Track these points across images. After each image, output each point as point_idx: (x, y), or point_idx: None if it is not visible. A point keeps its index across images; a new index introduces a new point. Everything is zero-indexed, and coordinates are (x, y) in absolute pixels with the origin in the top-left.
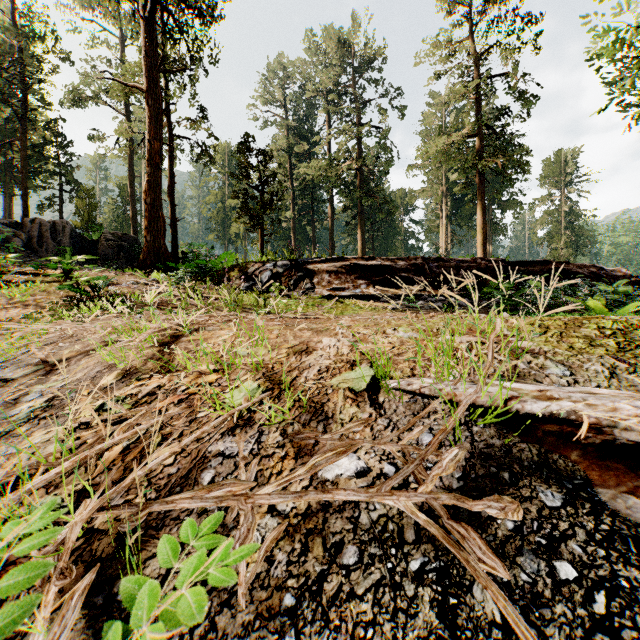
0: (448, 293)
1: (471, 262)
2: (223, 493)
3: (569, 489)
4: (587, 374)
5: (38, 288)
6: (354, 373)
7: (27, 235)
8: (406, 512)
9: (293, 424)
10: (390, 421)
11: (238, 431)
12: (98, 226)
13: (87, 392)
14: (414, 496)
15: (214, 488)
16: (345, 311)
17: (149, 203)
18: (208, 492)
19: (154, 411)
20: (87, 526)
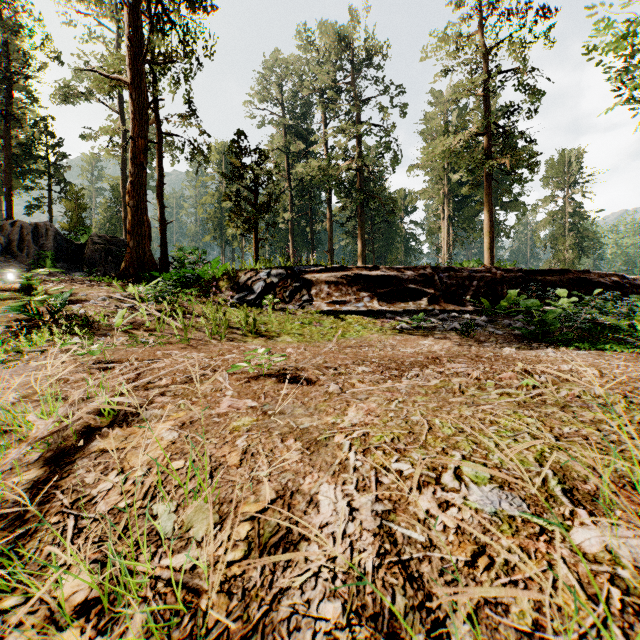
0: None
1: (485, 272)
2: None
3: None
4: None
5: None
6: None
7: (7, 239)
8: None
9: None
10: None
11: None
12: (86, 228)
13: None
14: None
15: None
16: (347, 332)
17: (132, 206)
18: None
19: None
20: None
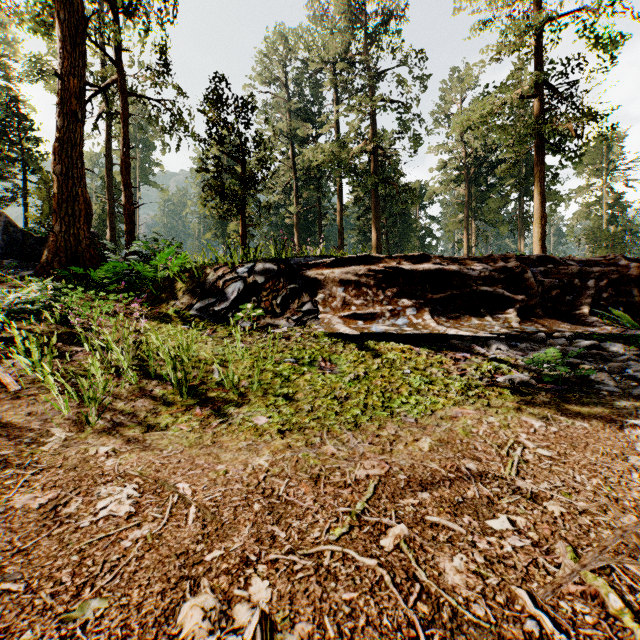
0: None
1: (604, 264)
2: None
3: None
4: None
5: None
6: None
7: None
8: None
9: None
10: None
11: None
12: None
13: None
14: None
15: None
16: (394, 395)
17: (59, 173)
18: None
19: None
20: None
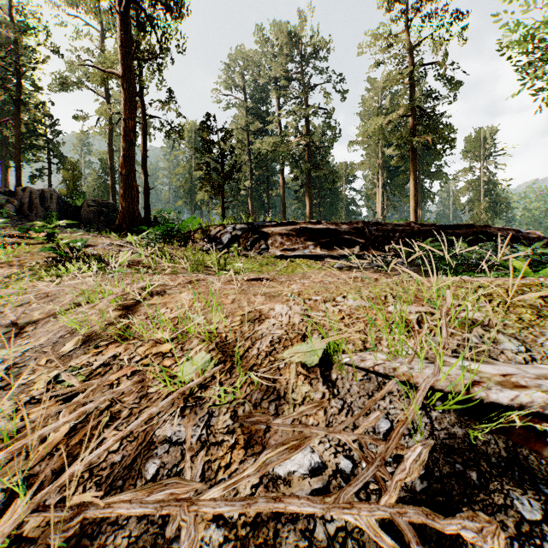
0: (403, 269)
1: (405, 226)
2: (165, 496)
3: (547, 496)
4: (542, 350)
5: (23, 250)
6: (306, 345)
7: (19, 202)
8: (369, 532)
9: (244, 404)
10: (344, 403)
11: (187, 411)
12: (81, 194)
13: (46, 360)
14: (377, 509)
15: (155, 489)
16: (295, 270)
17: (124, 174)
18: (149, 494)
19: (106, 384)
20: (16, 532)
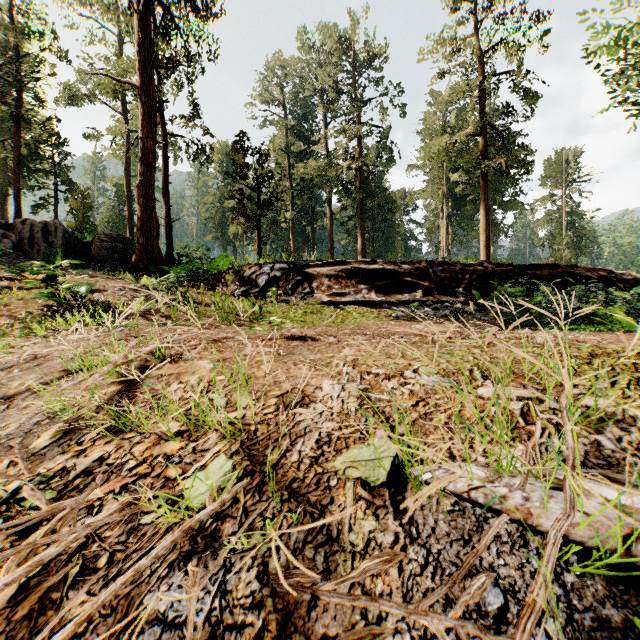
0: (513, 350)
1: (477, 266)
2: None
3: None
4: None
5: (15, 296)
6: (367, 450)
7: (18, 236)
8: None
9: (278, 551)
10: (428, 553)
11: (194, 562)
12: (92, 227)
13: (10, 460)
14: None
15: None
16: (346, 319)
17: (141, 204)
18: None
19: (83, 507)
20: None
